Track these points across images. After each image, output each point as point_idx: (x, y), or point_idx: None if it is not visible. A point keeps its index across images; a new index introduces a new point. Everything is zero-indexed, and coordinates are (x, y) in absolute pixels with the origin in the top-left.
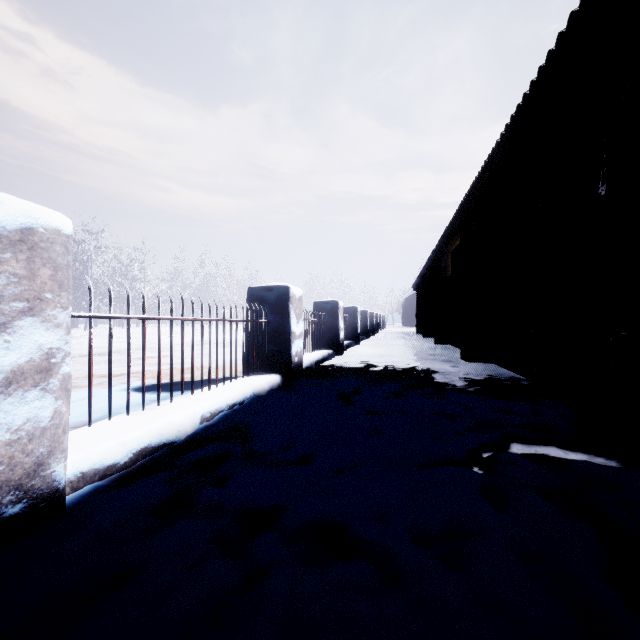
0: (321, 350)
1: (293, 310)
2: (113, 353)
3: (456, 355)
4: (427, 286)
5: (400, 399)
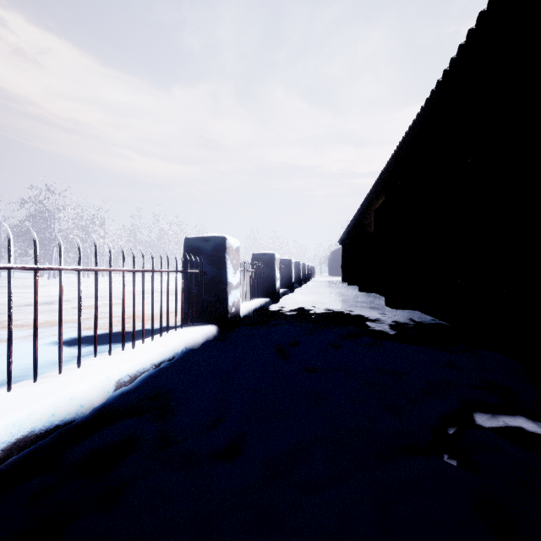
0: (259, 298)
1: (230, 261)
2: (63, 302)
3: (381, 302)
4: (352, 241)
5: (339, 352)
